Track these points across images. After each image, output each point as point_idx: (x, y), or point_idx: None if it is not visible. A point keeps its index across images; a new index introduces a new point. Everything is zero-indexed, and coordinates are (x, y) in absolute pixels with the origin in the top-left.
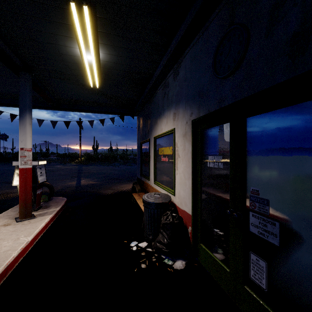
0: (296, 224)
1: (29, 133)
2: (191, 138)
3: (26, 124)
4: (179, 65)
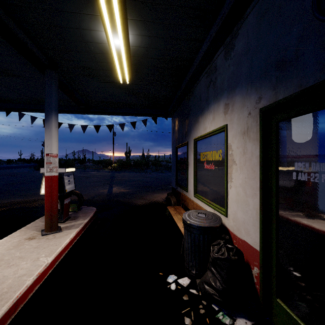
0: None
1: (55, 137)
2: (258, 136)
3: (52, 127)
4: (235, 34)
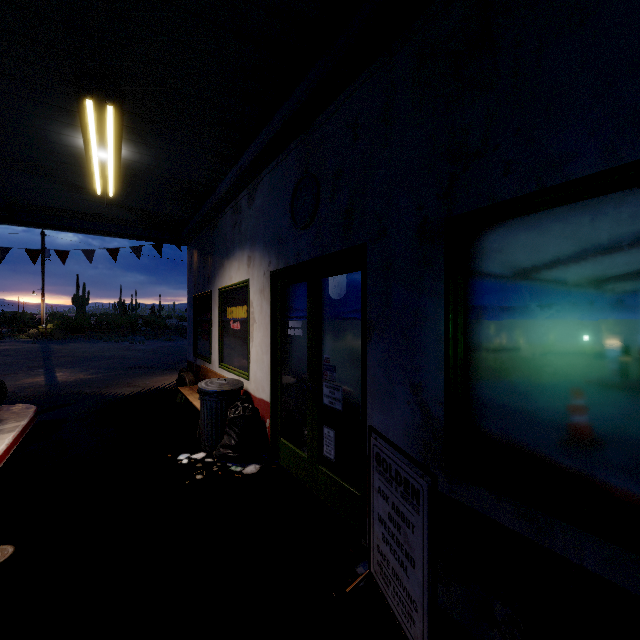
0: (351, 385)
1: None
2: (269, 296)
3: None
4: (255, 187)
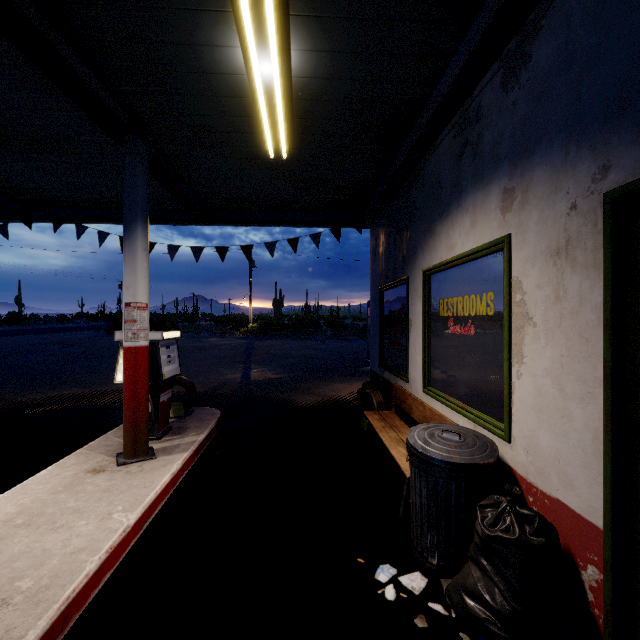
0: None
1: (142, 269)
2: (600, 258)
3: (136, 249)
4: (532, 30)
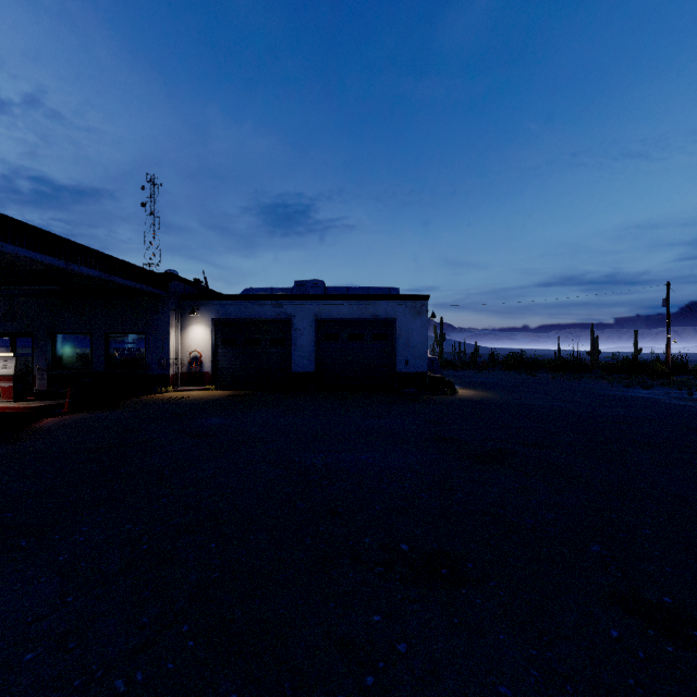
0: None
1: None
2: None
3: None
4: None
